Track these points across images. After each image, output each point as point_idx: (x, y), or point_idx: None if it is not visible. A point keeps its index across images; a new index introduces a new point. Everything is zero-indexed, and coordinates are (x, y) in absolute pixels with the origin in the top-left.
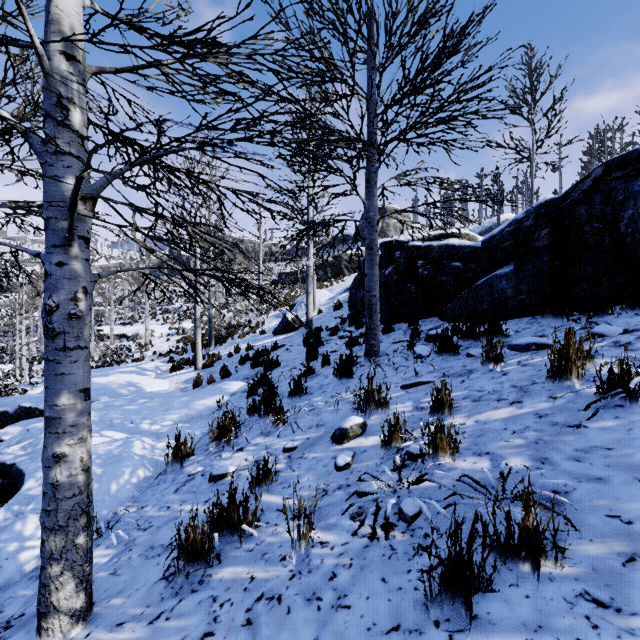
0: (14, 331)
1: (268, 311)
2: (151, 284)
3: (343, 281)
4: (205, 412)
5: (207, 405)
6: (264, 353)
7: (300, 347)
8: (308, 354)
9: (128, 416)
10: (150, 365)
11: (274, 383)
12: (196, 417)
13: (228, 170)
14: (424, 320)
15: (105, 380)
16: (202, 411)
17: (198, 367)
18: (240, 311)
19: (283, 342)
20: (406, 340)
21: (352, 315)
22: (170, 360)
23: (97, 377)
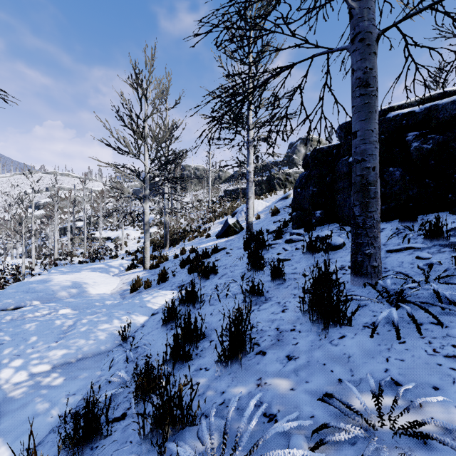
0: (44, 235)
1: (214, 219)
2: (134, 201)
3: (276, 194)
4: (105, 346)
5: (114, 332)
6: (204, 256)
7: (240, 251)
8: (250, 263)
9: (3, 348)
10: (116, 263)
11: (204, 304)
12: (90, 355)
13: (179, 98)
14: (421, 217)
15: (63, 278)
16: (102, 344)
17: (146, 267)
18: (193, 219)
19: (224, 245)
20: (417, 247)
21: (298, 216)
22: (133, 258)
23: (69, 273)
